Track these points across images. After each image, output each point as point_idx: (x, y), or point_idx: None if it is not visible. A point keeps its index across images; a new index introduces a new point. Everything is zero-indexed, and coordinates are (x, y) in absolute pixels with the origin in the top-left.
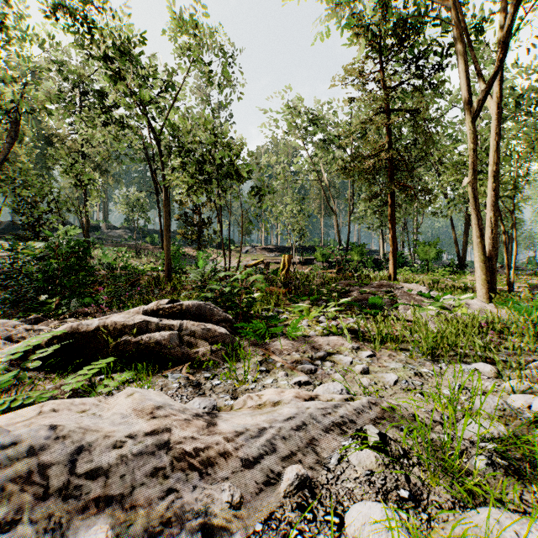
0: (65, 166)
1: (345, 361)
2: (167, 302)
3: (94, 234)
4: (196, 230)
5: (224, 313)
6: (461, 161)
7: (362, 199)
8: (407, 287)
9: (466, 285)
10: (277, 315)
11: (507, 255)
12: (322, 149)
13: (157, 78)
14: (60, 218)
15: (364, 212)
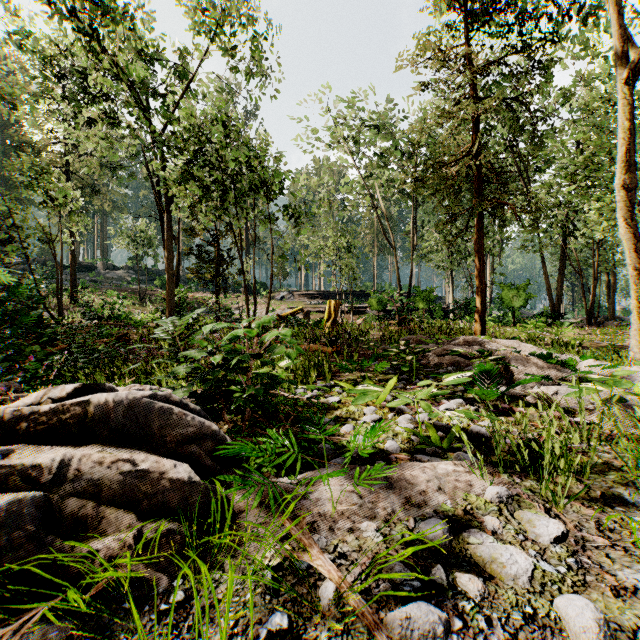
0: (29, 178)
1: (511, 568)
2: (71, 391)
3: (87, 276)
4: (212, 268)
5: (197, 420)
6: (587, 162)
7: (436, 224)
8: (503, 345)
9: (574, 341)
10: (323, 417)
11: (607, 302)
12: (378, 165)
13: (157, 60)
14: (21, 249)
15: (429, 248)
